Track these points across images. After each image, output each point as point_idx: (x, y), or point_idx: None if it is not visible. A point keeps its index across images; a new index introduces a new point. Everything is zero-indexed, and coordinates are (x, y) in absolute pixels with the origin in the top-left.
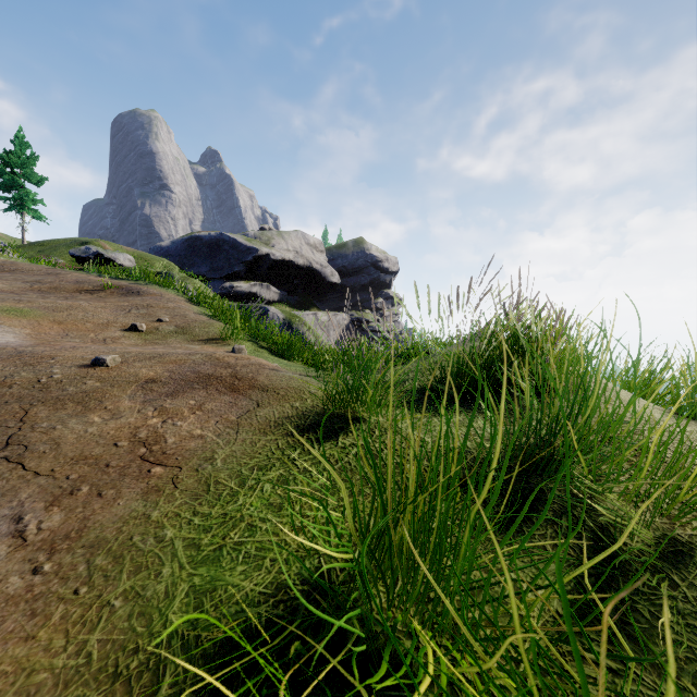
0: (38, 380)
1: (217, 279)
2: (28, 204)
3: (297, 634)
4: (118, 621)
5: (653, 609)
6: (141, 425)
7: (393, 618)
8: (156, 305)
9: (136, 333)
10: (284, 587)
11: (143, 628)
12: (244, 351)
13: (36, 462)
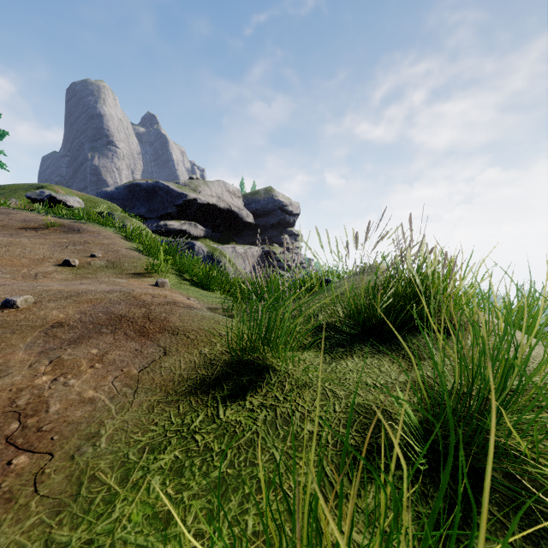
0: None
1: (153, 218)
2: None
3: None
4: None
5: None
6: (25, 386)
7: None
8: (92, 241)
9: (69, 268)
10: None
11: None
12: (167, 284)
13: None
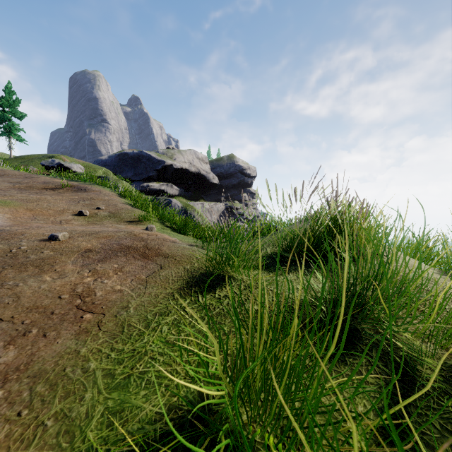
0: (10, 250)
1: (138, 181)
2: (14, 131)
3: (183, 446)
4: (48, 438)
5: (442, 421)
6: (78, 282)
7: (254, 431)
8: (96, 198)
9: (82, 217)
10: (174, 407)
11: (67, 444)
12: (154, 229)
13: (1, 311)
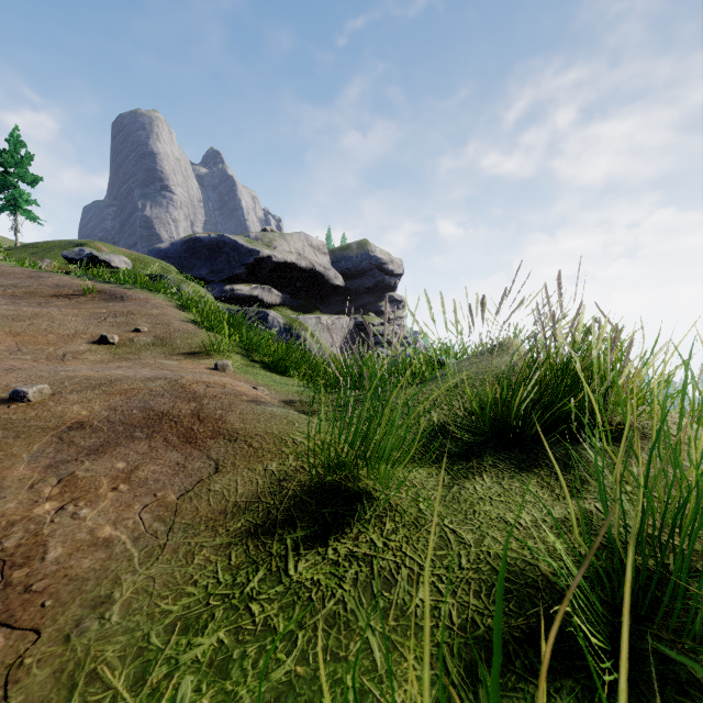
0: None
1: (217, 282)
2: (21, 204)
3: None
4: None
5: None
6: (19, 518)
7: None
8: (137, 312)
9: (106, 346)
10: None
11: None
12: (229, 367)
13: None
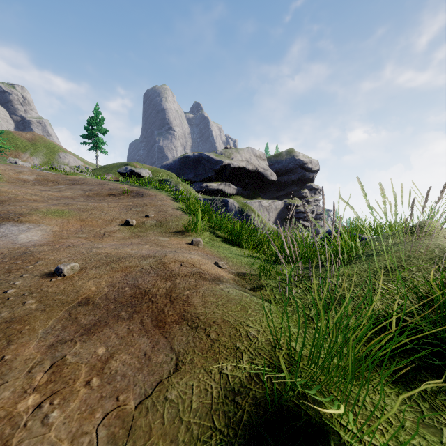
0: None
1: (198, 181)
2: (99, 145)
3: None
4: None
5: None
6: (3, 414)
7: None
8: (149, 204)
9: (128, 227)
10: None
11: None
12: (200, 243)
13: None
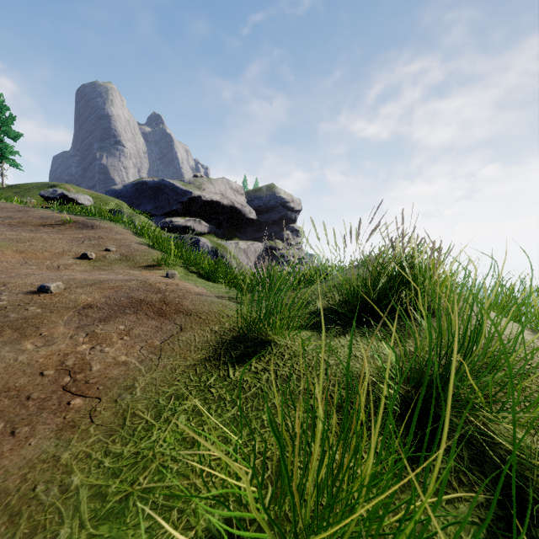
0: None
1: (159, 215)
2: (7, 154)
3: None
4: None
5: None
6: (70, 352)
7: None
8: (105, 237)
9: (86, 261)
10: None
11: None
12: (176, 275)
13: None
